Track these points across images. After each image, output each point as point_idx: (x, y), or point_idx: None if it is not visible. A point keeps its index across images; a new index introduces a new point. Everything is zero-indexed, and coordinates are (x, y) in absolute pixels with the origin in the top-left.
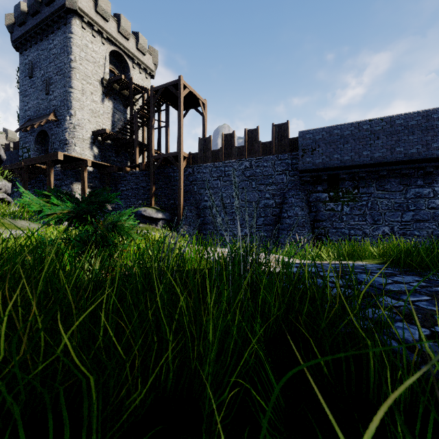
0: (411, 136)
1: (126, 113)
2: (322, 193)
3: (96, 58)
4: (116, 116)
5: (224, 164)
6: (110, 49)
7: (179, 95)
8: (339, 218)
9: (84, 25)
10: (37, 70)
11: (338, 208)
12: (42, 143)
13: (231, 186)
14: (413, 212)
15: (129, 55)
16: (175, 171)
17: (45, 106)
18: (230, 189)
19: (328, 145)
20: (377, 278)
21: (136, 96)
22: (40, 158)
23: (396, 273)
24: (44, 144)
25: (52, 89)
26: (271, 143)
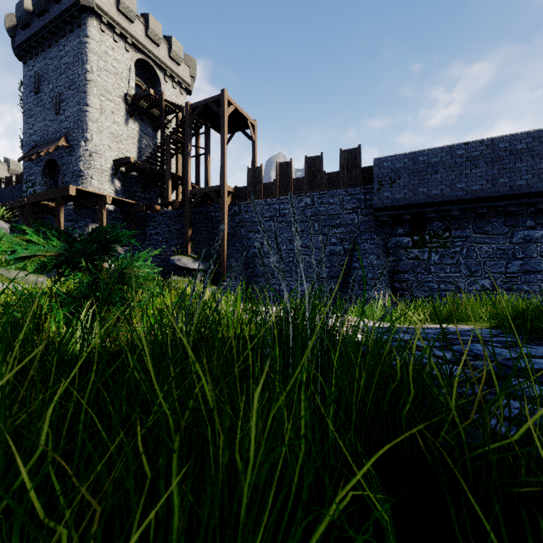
0: (519, 164)
1: (156, 138)
2: (403, 236)
3: (118, 69)
4: (144, 141)
5: (279, 201)
6: (136, 57)
7: (222, 113)
8: (425, 269)
9: (103, 26)
10: (44, 84)
11: (424, 256)
12: (51, 176)
13: (288, 229)
14: (522, 261)
15: (159, 66)
16: (217, 209)
17: (55, 129)
18: (286, 232)
19: (411, 176)
20: (498, 349)
21: (169, 116)
22: (47, 193)
23: (521, 342)
24: (54, 176)
25: (63, 107)
26: (338, 173)
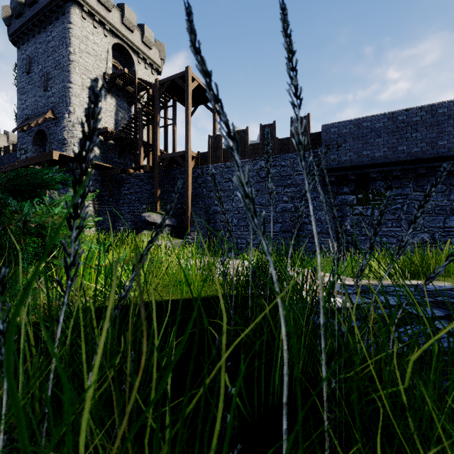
0: None
1: (131, 111)
2: (348, 195)
3: (97, 51)
4: (120, 114)
5: None
6: (113, 41)
7: (186, 87)
8: (368, 224)
9: (84, 14)
10: (35, 65)
11: (368, 213)
12: (40, 144)
13: None
14: None
15: (133, 49)
16: (182, 172)
17: (43, 104)
18: None
19: (356, 140)
20: None
21: (142, 93)
22: (34, 158)
23: None
24: (43, 145)
25: (50, 85)
26: (289, 139)
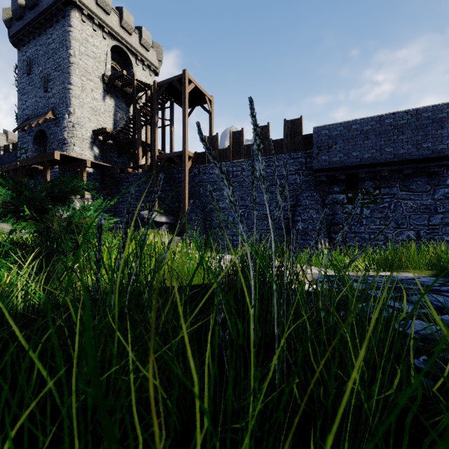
0: (441, 130)
1: (129, 112)
2: (339, 194)
3: (97, 53)
4: (119, 114)
5: (232, 164)
6: (112, 43)
7: (184, 90)
8: (358, 221)
9: (84, 17)
10: (35, 66)
11: (357, 211)
12: (40, 144)
13: (240, 188)
14: (442, 215)
15: (132, 51)
16: (179, 171)
17: (43, 104)
18: (238, 191)
19: (346, 142)
20: None
21: (140, 94)
22: (36, 158)
23: None
24: (43, 144)
25: (50, 86)
26: (283, 140)
